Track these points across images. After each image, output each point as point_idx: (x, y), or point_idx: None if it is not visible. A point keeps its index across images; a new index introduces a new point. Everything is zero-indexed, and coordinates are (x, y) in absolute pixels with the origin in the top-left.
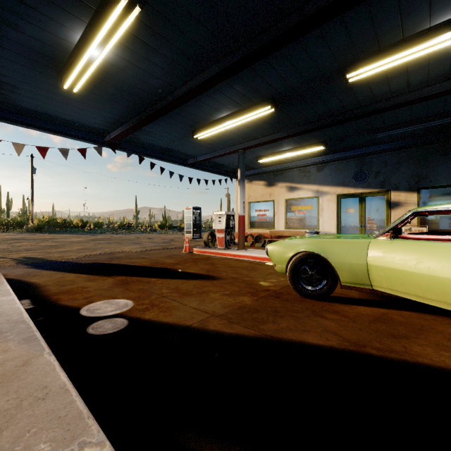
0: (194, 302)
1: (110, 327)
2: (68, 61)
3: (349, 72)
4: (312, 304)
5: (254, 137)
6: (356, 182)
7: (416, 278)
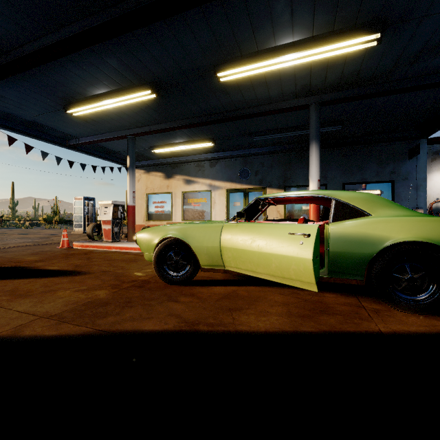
0: (27, 304)
1: None
2: None
3: (219, 72)
4: (173, 289)
5: (142, 123)
6: (242, 178)
7: (251, 256)
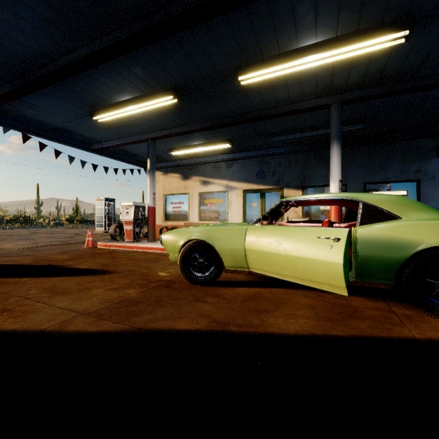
0: (66, 301)
1: None
2: None
3: (240, 75)
4: (199, 290)
5: (163, 127)
6: (258, 179)
7: (277, 258)
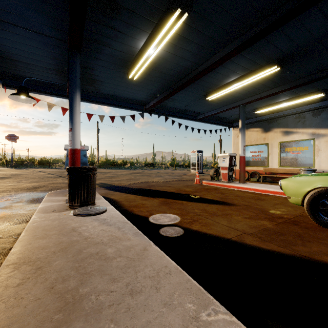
0: (224, 221)
1: (173, 232)
2: (133, 60)
3: None
4: None
5: (254, 93)
6: None
7: None
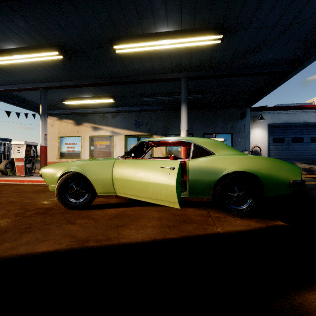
0: None
1: None
2: None
3: (115, 45)
4: (73, 213)
5: (53, 79)
6: (136, 127)
7: (134, 184)
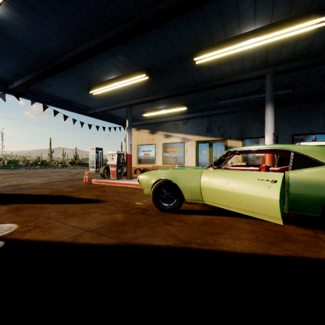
0: (75, 221)
1: None
2: None
3: (195, 57)
4: (166, 216)
5: (137, 96)
6: (207, 133)
7: (225, 194)
